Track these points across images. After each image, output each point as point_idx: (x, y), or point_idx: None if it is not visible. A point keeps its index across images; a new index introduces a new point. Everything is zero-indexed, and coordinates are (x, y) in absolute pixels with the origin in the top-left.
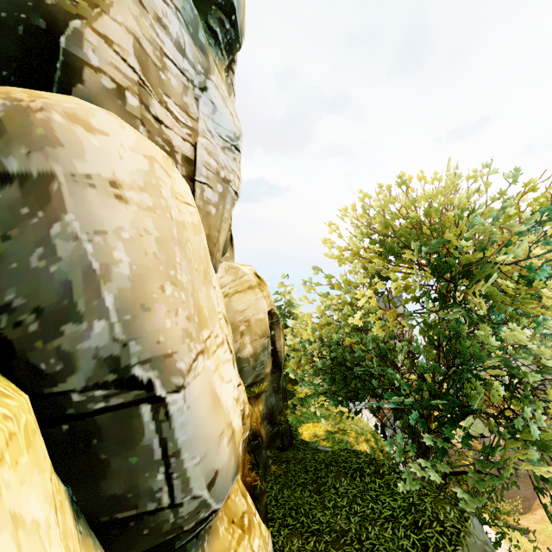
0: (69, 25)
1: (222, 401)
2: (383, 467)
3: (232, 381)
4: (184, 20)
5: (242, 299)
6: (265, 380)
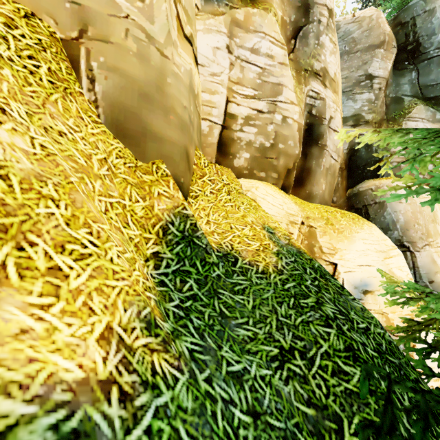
0: (384, 156)
1: (438, 263)
2: None
3: None
4: (426, 120)
5: None
6: None
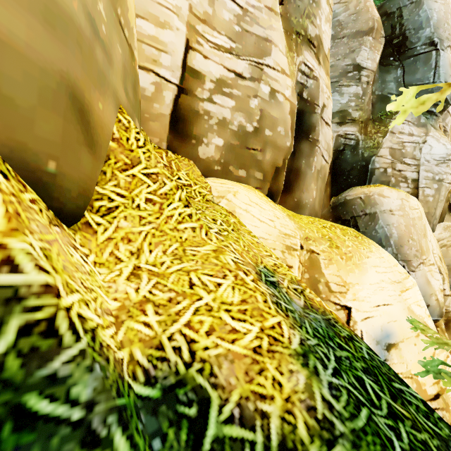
0: (371, 160)
1: (432, 284)
2: None
3: (438, 281)
4: (412, 123)
5: None
6: None
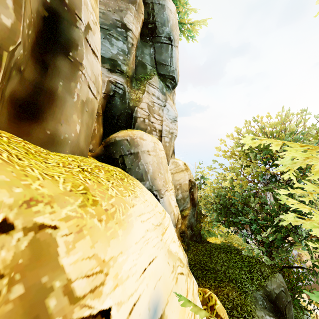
0: (135, 109)
1: (171, 204)
2: (241, 252)
3: (174, 200)
4: (159, 89)
5: (178, 175)
6: (188, 210)
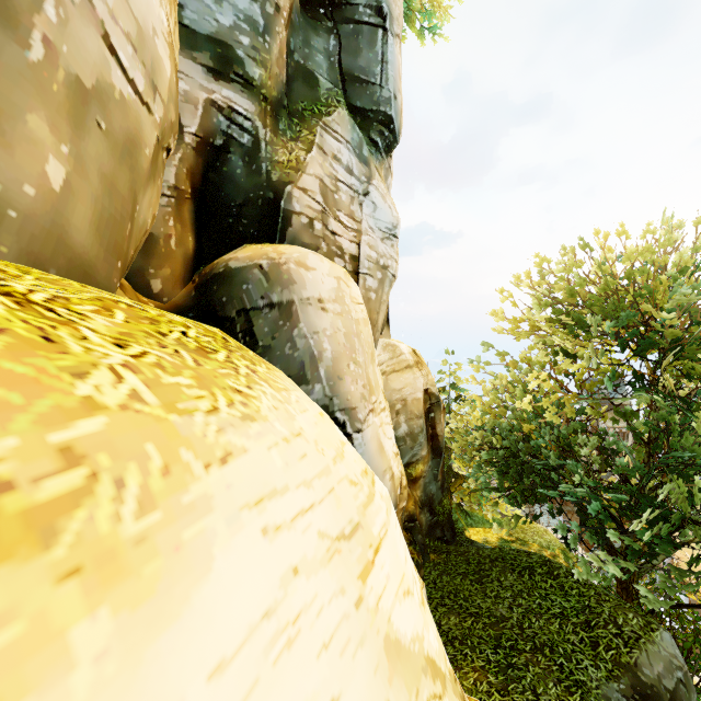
0: (285, 191)
1: (385, 449)
2: (558, 569)
3: (392, 439)
4: (352, 147)
5: (400, 378)
6: (423, 464)
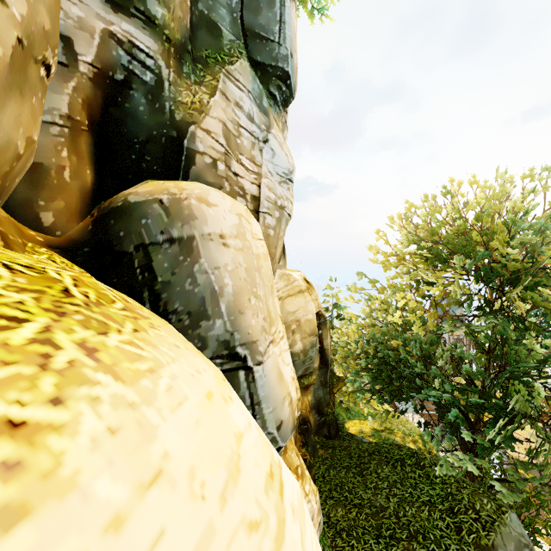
0: (188, 131)
1: (284, 377)
2: (424, 460)
3: (290, 365)
4: (253, 97)
5: (293, 302)
6: (313, 374)
